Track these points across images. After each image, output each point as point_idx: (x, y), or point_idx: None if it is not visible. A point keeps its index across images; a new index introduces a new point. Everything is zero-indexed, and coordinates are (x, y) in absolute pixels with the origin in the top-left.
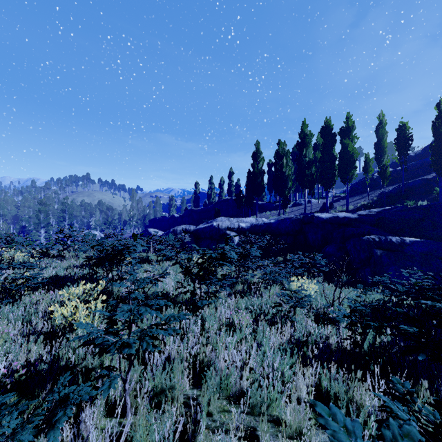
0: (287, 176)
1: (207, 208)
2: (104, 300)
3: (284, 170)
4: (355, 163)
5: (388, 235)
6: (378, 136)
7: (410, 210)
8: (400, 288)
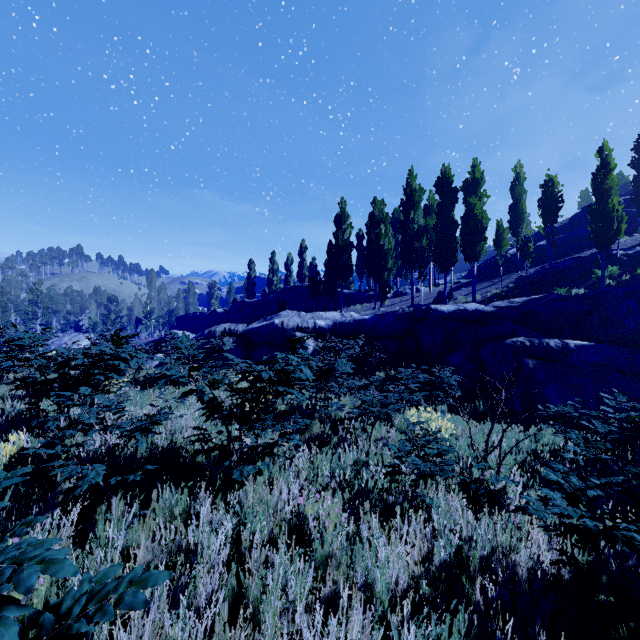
0: (387, 251)
1: (267, 299)
2: (30, 474)
3: (383, 242)
4: (484, 232)
5: (541, 336)
6: (514, 196)
7: (569, 300)
8: (601, 427)
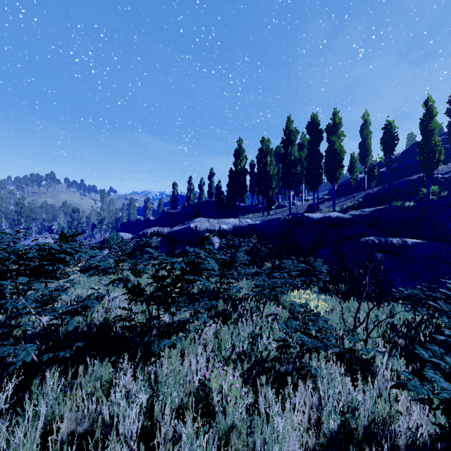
0: (271, 175)
1: (186, 210)
2: None
3: (269, 169)
4: (342, 162)
5: (385, 236)
6: (362, 136)
7: (406, 210)
8: (445, 306)
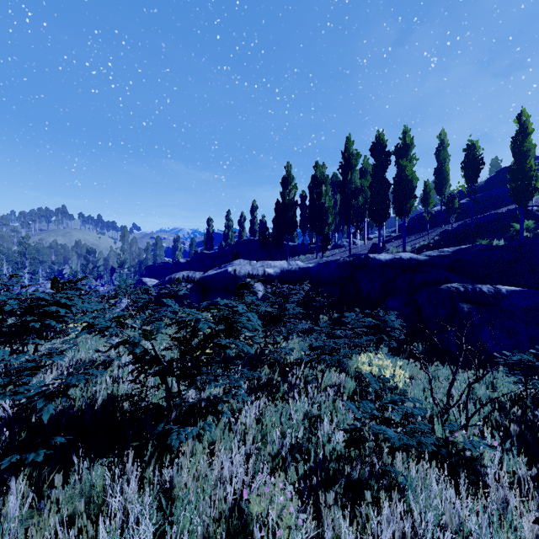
0: (327, 208)
1: (223, 251)
2: None
3: (324, 200)
4: (414, 191)
5: (472, 282)
6: (438, 160)
7: (496, 250)
8: None
